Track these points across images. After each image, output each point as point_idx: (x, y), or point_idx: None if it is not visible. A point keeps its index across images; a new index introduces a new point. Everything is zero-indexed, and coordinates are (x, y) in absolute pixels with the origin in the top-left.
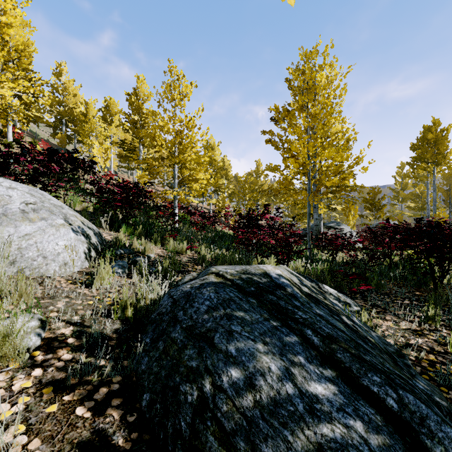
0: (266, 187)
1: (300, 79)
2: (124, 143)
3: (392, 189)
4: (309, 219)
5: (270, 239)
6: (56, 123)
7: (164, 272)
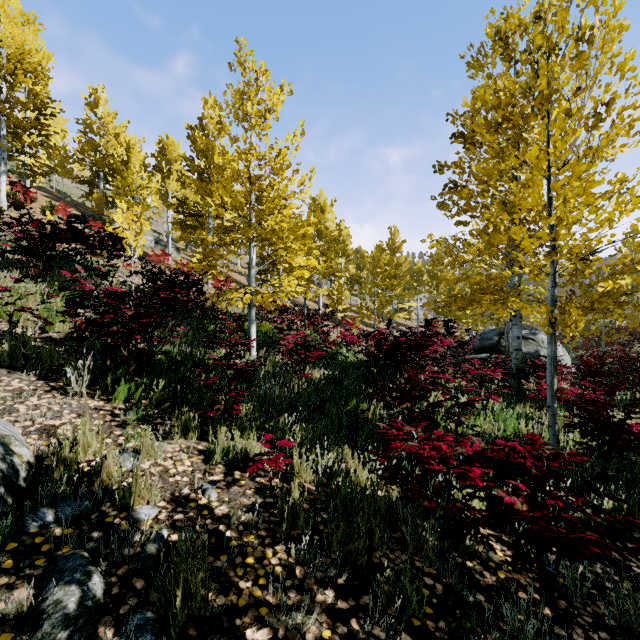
0: (406, 268)
1: (536, 30)
2: (184, 204)
3: (615, 270)
4: (554, 374)
5: (502, 492)
6: (90, 177)
7: None
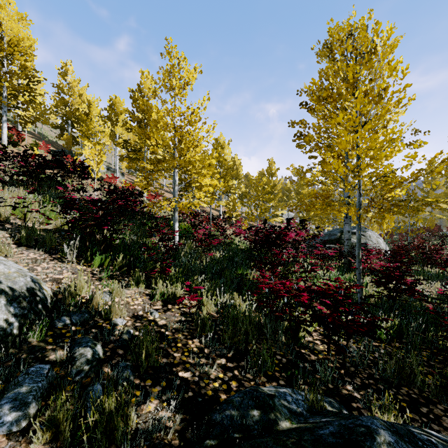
0: (279, 187)
1: (348, 43)
2: (128, 143)
3: (420, 189)
4: (360, 248)
5: (316, 304)
6: (61, 124)
7: (107, 421)
